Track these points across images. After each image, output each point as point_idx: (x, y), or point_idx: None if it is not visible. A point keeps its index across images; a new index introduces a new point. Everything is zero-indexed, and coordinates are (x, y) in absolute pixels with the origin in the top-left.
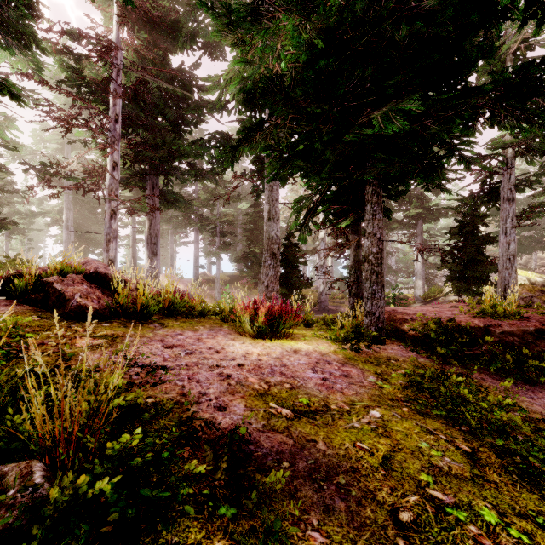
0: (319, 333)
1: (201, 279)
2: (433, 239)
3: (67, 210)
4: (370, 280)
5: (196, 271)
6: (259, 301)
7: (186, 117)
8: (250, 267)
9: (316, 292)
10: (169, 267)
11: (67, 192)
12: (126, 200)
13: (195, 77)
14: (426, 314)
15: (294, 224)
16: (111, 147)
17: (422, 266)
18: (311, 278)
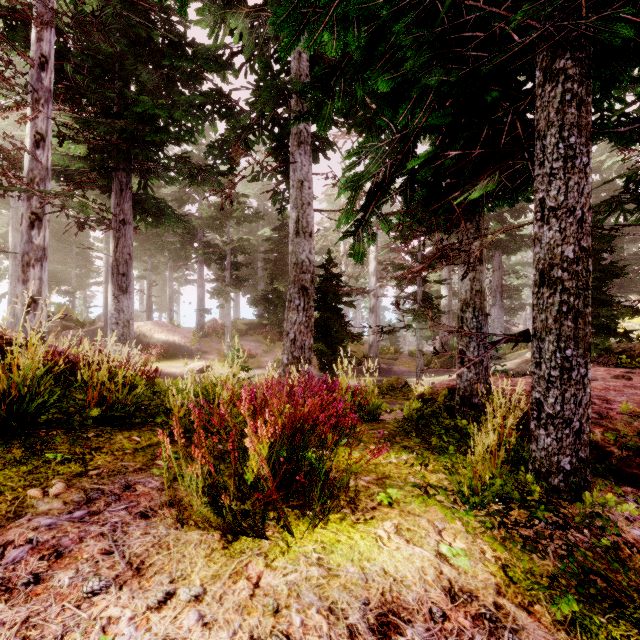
0: (412, 460)
1: (207, 328)
2: (505, 278)
3: (15, 232)
4: (556, 333)
5: (200, 317)
6: (257, 393)
7: (173, 86)
8: (273, 312)
9: (360, 345)
10: (168, 313)
11: (15, 206)
12: (50, 193)
13: (184, 19)
14: (608, 399)
15: (344, 215)
16: (32, 109)
17: (501, 310)
18: (388, 326)
